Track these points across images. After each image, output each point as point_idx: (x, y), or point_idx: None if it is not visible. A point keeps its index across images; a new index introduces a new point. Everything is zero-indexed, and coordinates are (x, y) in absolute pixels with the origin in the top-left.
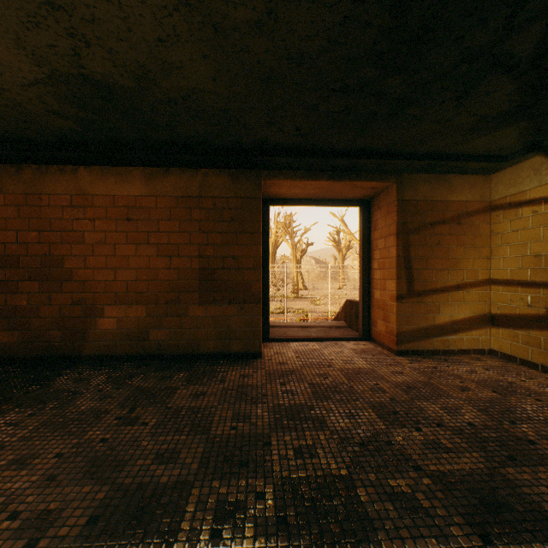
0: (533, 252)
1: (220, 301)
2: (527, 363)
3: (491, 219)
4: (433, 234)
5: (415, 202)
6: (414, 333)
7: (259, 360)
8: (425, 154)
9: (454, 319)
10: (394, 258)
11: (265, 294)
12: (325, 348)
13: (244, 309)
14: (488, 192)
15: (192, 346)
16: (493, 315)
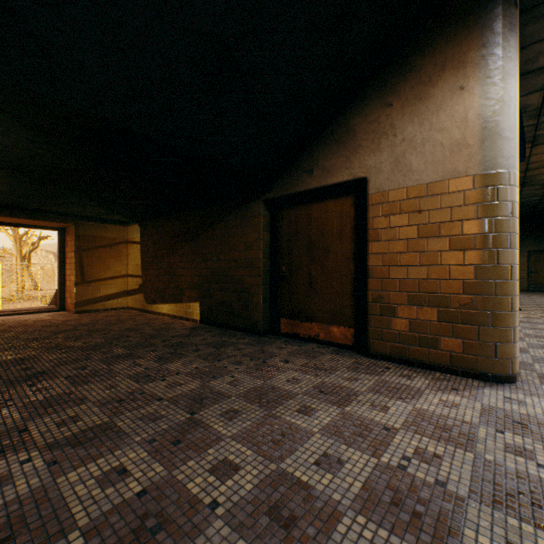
0: (137, 263)
1: None
2: (136, 309)
3: (128, 247)
4: (98, 252)
5: (87, 236)
6: (86, 302)
7: None
8: (87, 216)
9: (109, 294)
10: (74, 263)
11: None
12: (28, 316)
13: None
14: (127, 234)
15: None
16: (129, 291)
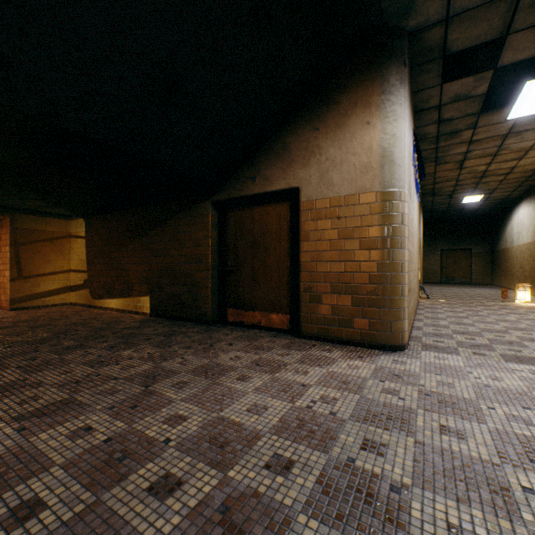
0: (82, 258)
1: None
2: (81, 304)
3: (72, 241)
4: (37, 246)
5: (25, 229)
6: (24, 298)
7: None
8: (25, 208)
9: (50, 289)
10: (10, 258)
11: None
12: None
13: None
14: (70, 228)
15: None
16: (72, 286)
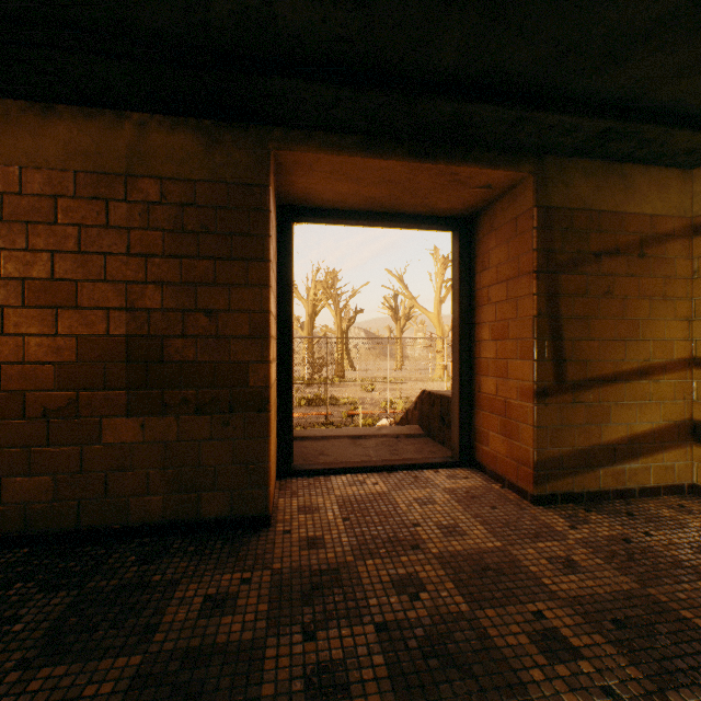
0: None
1: (176, 408)
2: None
3: (695, 250)
4: (599, 273)
5: (569, 212)
6: (567, 461)
7: (264, 533)
8: (606, 104)
9: (634, 432)
10: (529, 317)
11: (285, 388)
12: (398, 491)
13: (231, 424)
14: (689, 200)
15: (109, 510)
16: (699, 423)
